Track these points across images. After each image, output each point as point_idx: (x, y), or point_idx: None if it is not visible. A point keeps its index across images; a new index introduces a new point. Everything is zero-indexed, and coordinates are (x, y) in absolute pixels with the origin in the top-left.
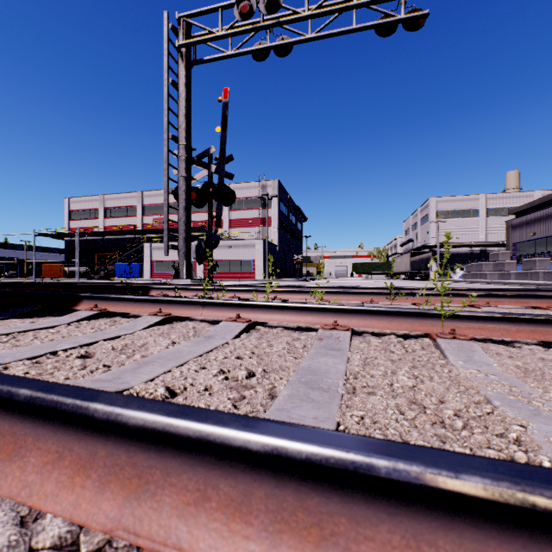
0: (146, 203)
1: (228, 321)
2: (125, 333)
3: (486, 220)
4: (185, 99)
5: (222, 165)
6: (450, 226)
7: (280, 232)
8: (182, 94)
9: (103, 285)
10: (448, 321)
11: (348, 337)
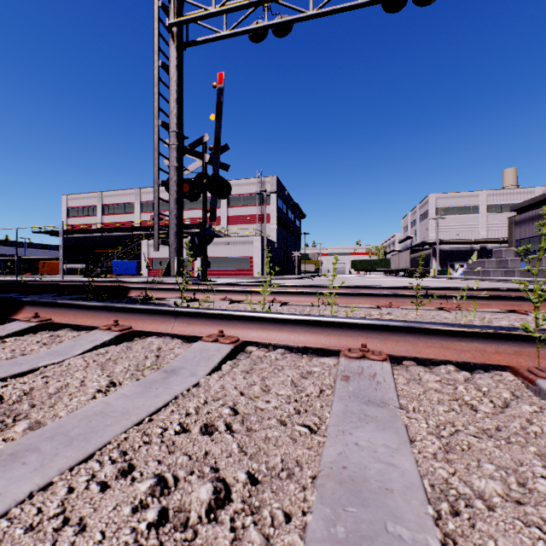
0: (143, 199)
1: (207, 341)
2: (48, 362)
3: (487, 216)
4: (176, 83)
5: (217, 155)
6: (450, 223)
7: (279, 229)
8: (173, 77)
9: (77, 285)
10: (540, 346)
11: (389, 375)
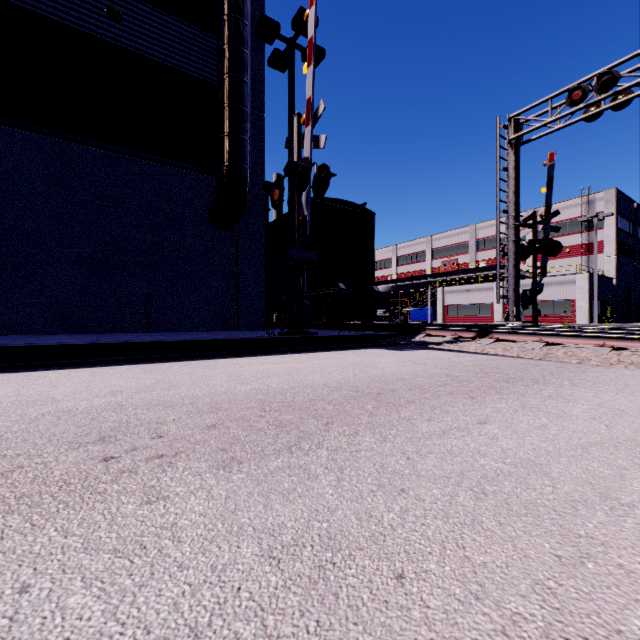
0: (434, 246)
1: None
2: None
3: None
4: (513, 179)
5: (547, 221)
6: None
7: (618, 259)
8: (511, 176)
9: (474, 325)
10: None
11: None
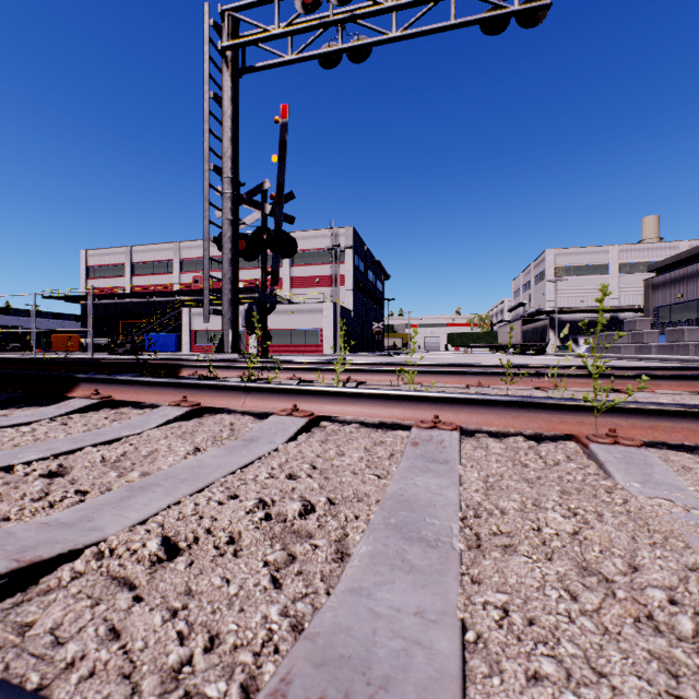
0: (184, 256)
1: (281, 415)
2: (128, 433)
3: (619, 278)
4: (230, 118)
5: (280, 205)
6: (572, 286)
7: (356, 293)
8: (227, 111)
9: (119, 362)
10: (602, 416)
11: (455, 441)
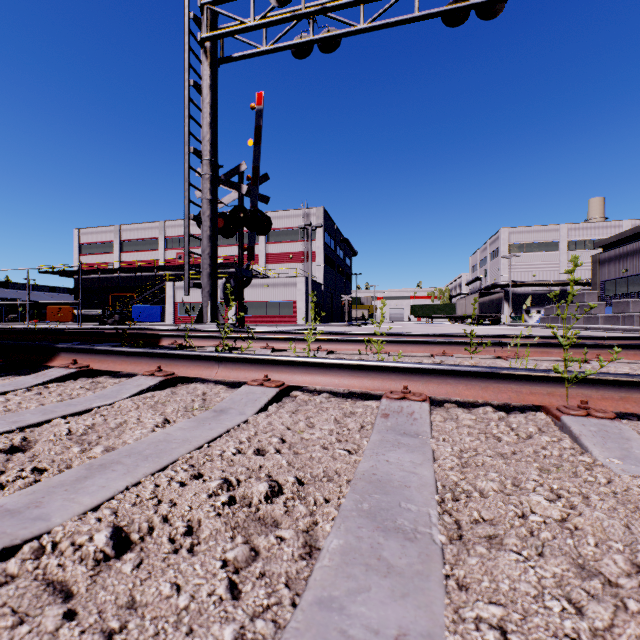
0: (168, 234)
1: (252, 385)
2: (100, 404)
3: (568, 254)
4: (209, 105)
5: (256, 185)
6: (525, 261)
7: (326, 268)
8: (206, 98)
9: (103, 332)
10: (572, 387)
11: (426, 413)
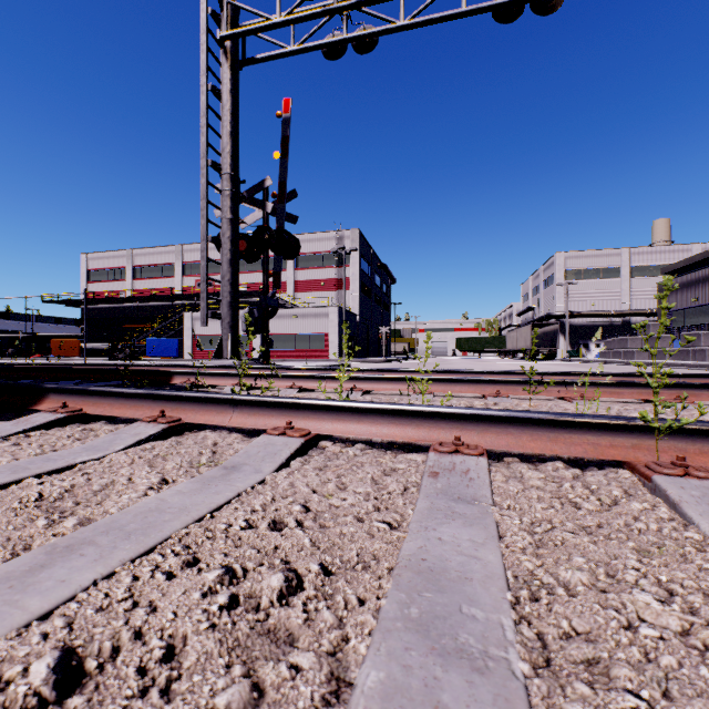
0: (186, 259)
1: (272, 434)
2: (86, 458)
3: (630, 282)
4: (229, 112)
5: (282, 203)
6: (583, 289)
7: (361, 297)
8: (226, 105)
9: (107, 369)
10: (662, 439)
11: (484, 471)
